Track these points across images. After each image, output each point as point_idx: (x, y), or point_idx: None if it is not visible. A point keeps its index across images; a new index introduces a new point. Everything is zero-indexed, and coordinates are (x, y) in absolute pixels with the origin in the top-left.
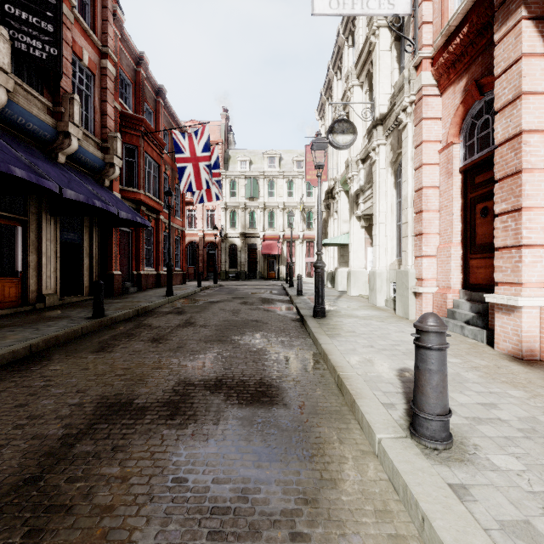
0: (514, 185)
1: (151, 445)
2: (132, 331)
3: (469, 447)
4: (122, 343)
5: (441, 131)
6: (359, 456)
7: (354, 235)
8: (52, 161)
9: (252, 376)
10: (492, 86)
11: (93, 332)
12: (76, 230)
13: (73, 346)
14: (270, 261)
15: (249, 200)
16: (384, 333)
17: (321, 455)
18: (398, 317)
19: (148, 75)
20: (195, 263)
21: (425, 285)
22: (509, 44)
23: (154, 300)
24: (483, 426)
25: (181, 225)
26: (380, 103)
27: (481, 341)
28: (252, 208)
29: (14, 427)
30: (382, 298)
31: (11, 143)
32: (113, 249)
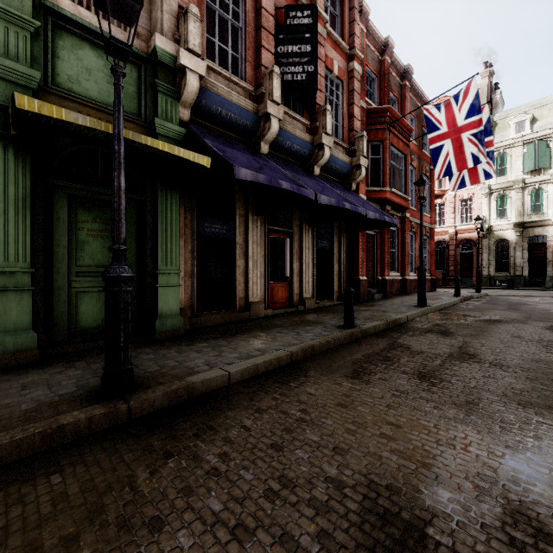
0: None
1: None
2: (387, 353)
3: None
4: (379, 371)
5: None
6: None
7: None
8: (309, 175)
9: None
10: None
11: (345, 346)
12: (328, 238)
13: (327, 361)
14: None
15: (530, 174)
16: None
17: None
18: None
19: (392, 60)
20: (443, 266)
21: None
22: None
23: (404, 311)
24: None
25: (429, 222)
26: None
27: None
28: (537, 185)
29: (265, 491)
30: None
31: (281, 166)
32: (359, 254)
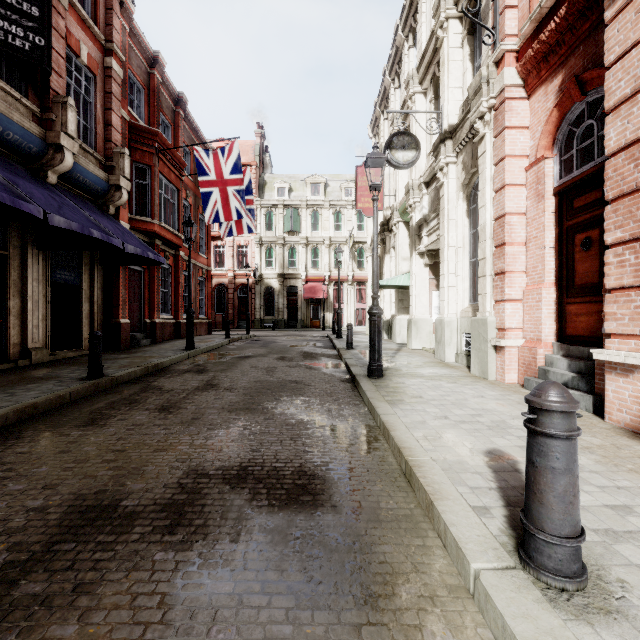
0: (634, 207)
1: (134, 581)
2: (136, 397)
3: (613, 585)
4: (120, 414)
5: (528, 143)
6: (445, 597)
7: (416, 276)
8: (39, 181)
9: (289, 461)
10: (598, 82)
11: (86, 398)
12: (73, 268)
13: (55, 417)
14: (314, 307)
15: (289, 234)
16: (459, 399)
17: (389, 595)
18: (473, 377)
19: (164, 79)
20: (223, 309)
21: (508, 336)
22: (627, 22)
23: (170, 355)
24: (623, 545)
25: (206, 264)
26: (449, 112)
27: (585, 409)
28: (293, 244)
29: None
30: (452, 353)
31: None
32: (120, 292)
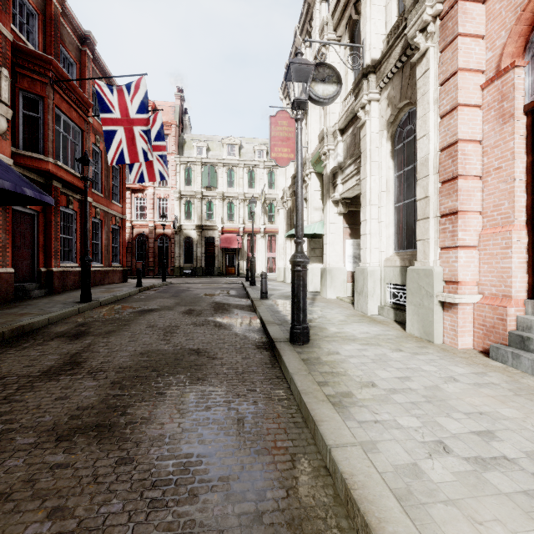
0: None
1: None
2: None
3: None
4: None
5: (484, 55)
6: None
7: (331, 224)
8: None
9: None
10: None
11: None
12: None
13: None
14: (230, 256)
15: (206, 189)
16: (429, 386)
17: None
18: (414, 338)
19: (66, 11)
20: (143, 257)
21: (462, 291)
22: None
23: (53, 311)
24: None
25: (121, 212)
26: (372, 45)
27: None
28: (210, 198)
29: None
30: (375, 305)
31: None
32: None
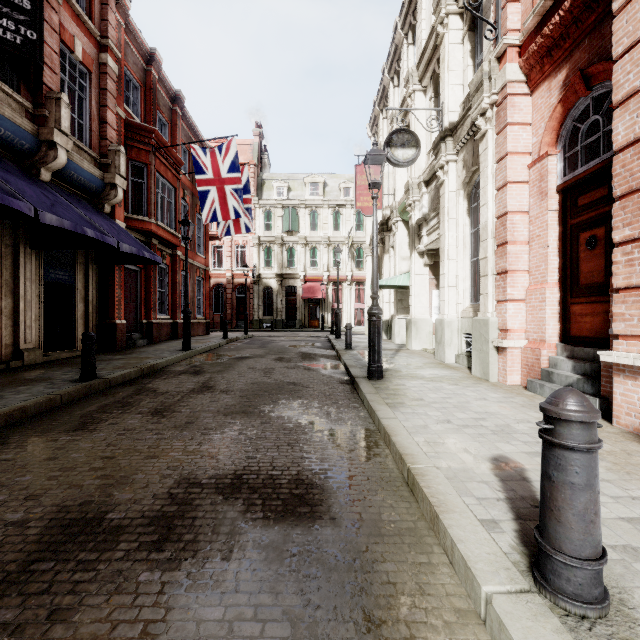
0: None
1: (115, 607)
2: (129, 399)
3: (637, 611)
4: (112, 417)
5: (531, 140)
6: (454, 623)
7: (416, 275)
8: (32, 179)
9: (286, 468)
10: (604, 76)
11: (78, 401)
12: (67, 268)
13: (44, 421)
14: (313, 307)
15: (287, 234)
16: (462, 401)
17: (393, 621)
18: (475, 378)
19: (161, 77)
20: (221, 309)
21: (511, 337)
22: (636, 12)
23: (166, 356)
24: None
25: (204, 263)
26: (449, 109)
27: None
28: (291, 244)
29: None
30: (453, 353)
31: None
32: (115, 292)
